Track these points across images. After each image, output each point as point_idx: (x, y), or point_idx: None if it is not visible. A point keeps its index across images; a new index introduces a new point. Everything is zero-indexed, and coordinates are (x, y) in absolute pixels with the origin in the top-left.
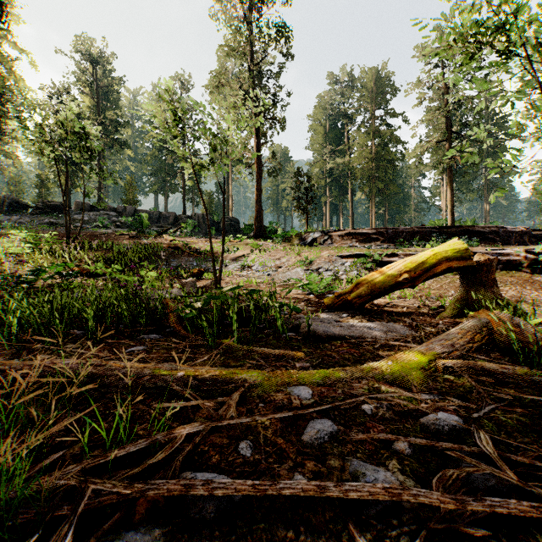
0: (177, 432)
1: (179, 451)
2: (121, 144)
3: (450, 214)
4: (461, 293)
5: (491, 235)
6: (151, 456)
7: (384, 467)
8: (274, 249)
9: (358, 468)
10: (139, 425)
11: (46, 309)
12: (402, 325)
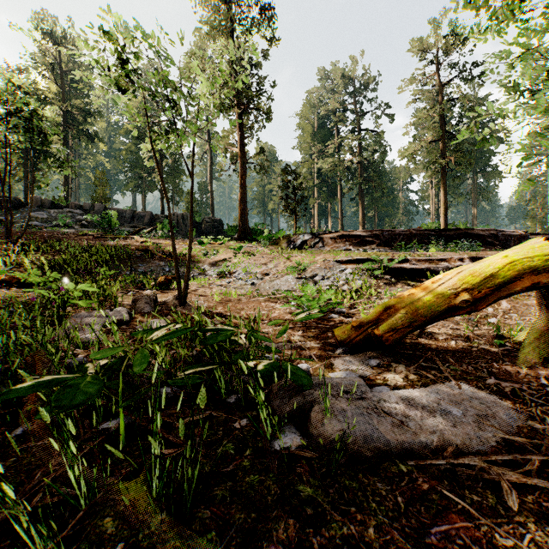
0: None
1: None
2: (92, 136)
3: (443, 217)
4: (548, 322)
5: (490, 239)
6: None
7: None
8: (260, 252)
9: None
10: None
11: None
12: (487, 392)
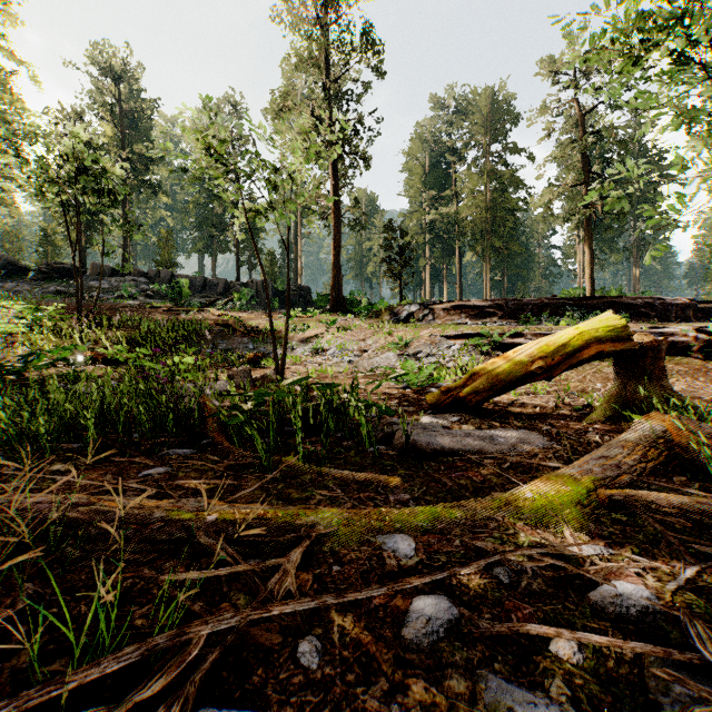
0: (193, 631)
1: (197, 664)
2: (154, 187)
3: (589, 281)
4: (617, 387)
5: (644, 309)
6: (140, 684)
7: (543, 690)
8: (357, 327)
9: (500, 696)
10: (138, 608)
11: (26, 412)
12: (537, 433)
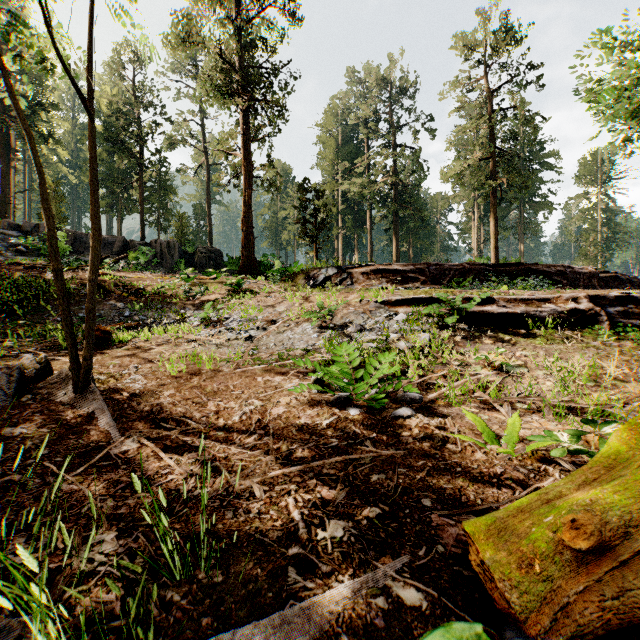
0: None
1: None
2: (43, 135)
3: (493, 251)
4: None
5: (558, 277)
6: None
7: None
8: (268, 291)
9: None
10: None
11: None
12: None
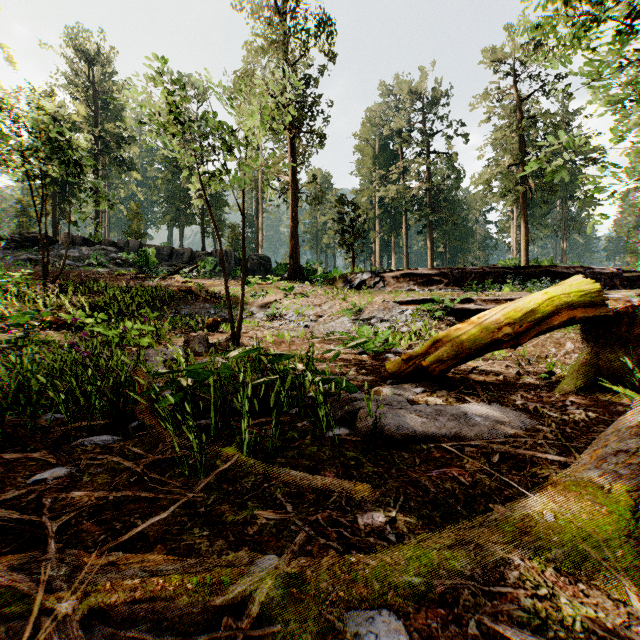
0: None
1: None
2: (124, 164)
3: (524, 252)
4: (587, 355)
5: None
6: None
7: None
8: (314, 293)
9: None
10: None
11: None
12: (513, 409)
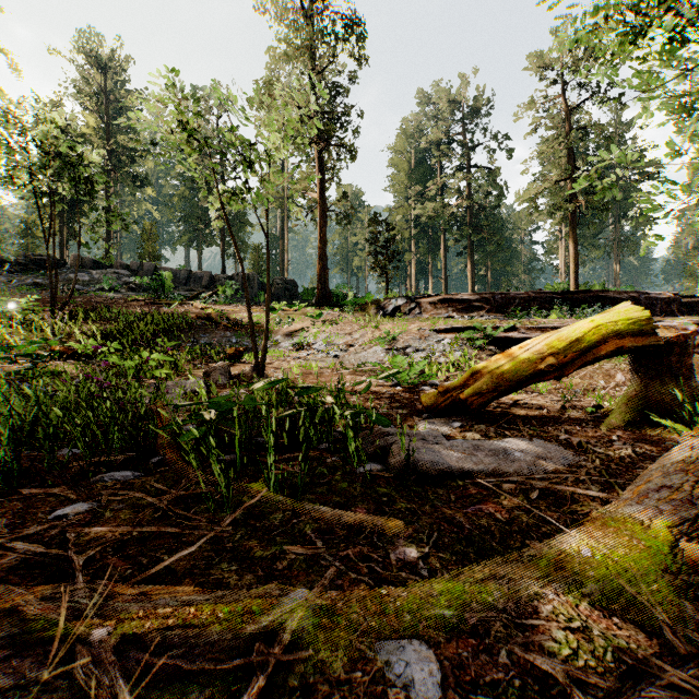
0: None
1: None
2: (138, 179)
3: (573, 276)
4: (637, 388)
5: None
6: None
7: None
8: (344, 320)
9: None
10: None
11: None
12: (556, 444)
